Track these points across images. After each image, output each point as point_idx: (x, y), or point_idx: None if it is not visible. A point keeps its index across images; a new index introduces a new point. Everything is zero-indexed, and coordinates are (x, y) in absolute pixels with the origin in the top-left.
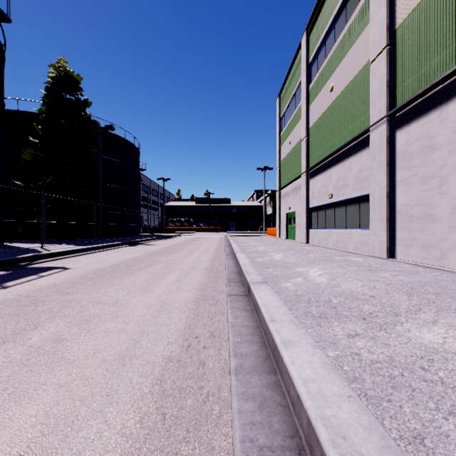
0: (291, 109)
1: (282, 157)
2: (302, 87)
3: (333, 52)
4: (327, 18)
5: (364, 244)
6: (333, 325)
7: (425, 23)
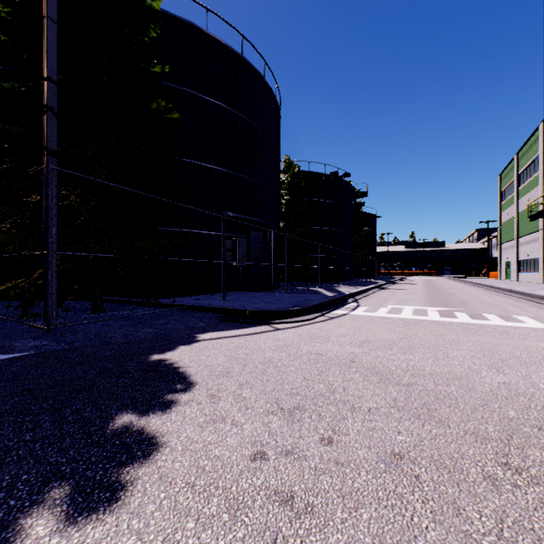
0: (508, 190)
1: (502, 220)
2: (514, 186)
3: (529, 182)
4: (526, 161)
5: (538, 279)
6: None
7: None
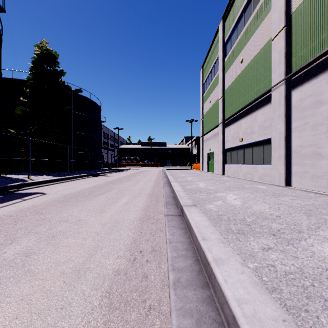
0: (211, 77)
1: (204, 112)
2: (219, 60)
3: (243, 33)
4: (238, 9)
5: (267, 175)
6: (249, 240)
7: (314, 8)
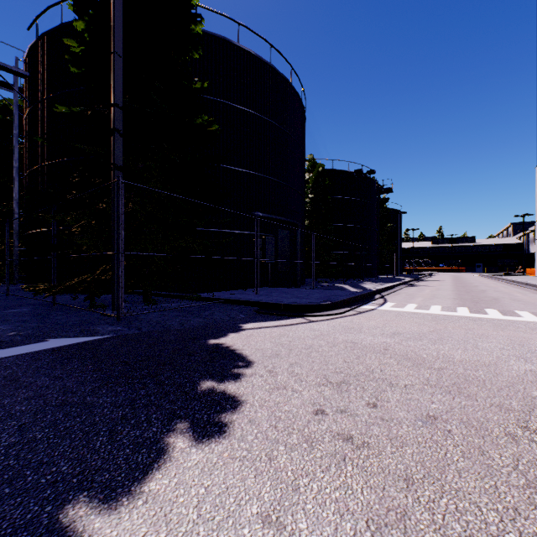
0: None
1: None
2: None
3: None
4: None
5: None
6: None
7: None
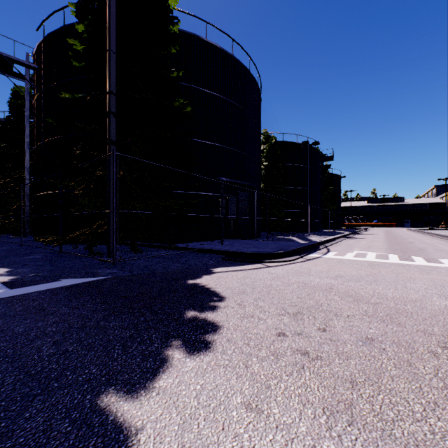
0: None
1: None
2: None
3: None
4: None
5: None
6: None
7: None
